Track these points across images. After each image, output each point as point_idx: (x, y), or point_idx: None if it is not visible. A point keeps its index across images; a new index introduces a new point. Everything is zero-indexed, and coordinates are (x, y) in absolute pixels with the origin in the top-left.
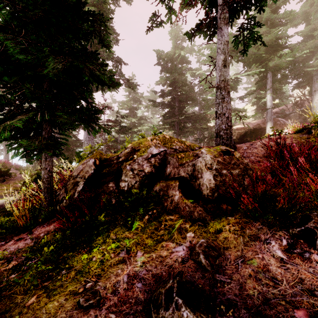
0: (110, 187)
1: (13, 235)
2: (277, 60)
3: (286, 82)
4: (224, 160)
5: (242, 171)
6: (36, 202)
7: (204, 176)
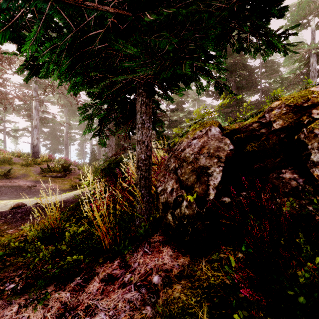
0: (288, 180)
1: (93, 262)
2: None
3: None
4: None
5: None
6: (125, 203)
7: None
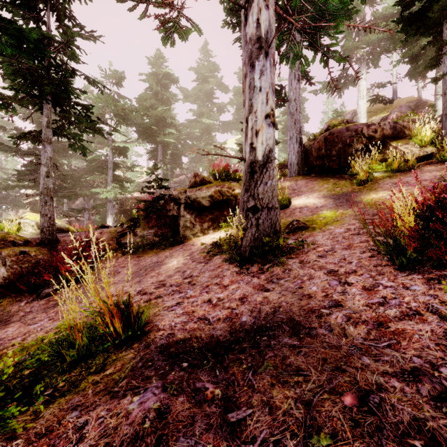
0: None
1: None
2: (163, 138)
3: (183, 154)
4: (18, 258)
5: (33, 264)
6: None
7: (0, 270)
